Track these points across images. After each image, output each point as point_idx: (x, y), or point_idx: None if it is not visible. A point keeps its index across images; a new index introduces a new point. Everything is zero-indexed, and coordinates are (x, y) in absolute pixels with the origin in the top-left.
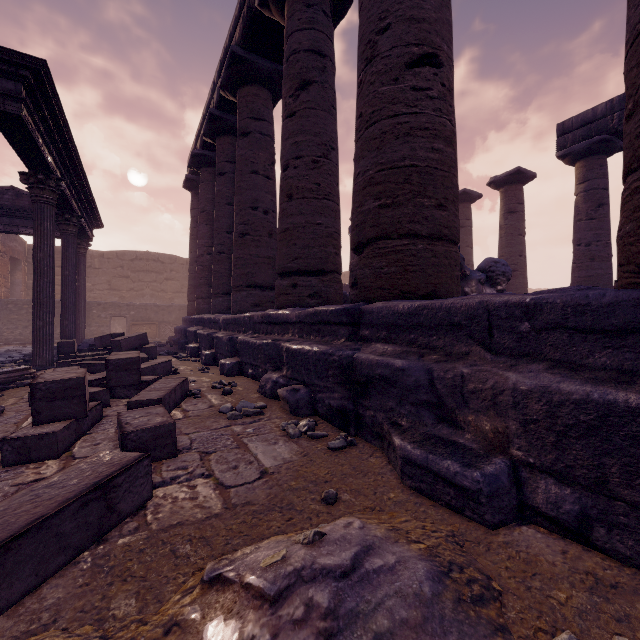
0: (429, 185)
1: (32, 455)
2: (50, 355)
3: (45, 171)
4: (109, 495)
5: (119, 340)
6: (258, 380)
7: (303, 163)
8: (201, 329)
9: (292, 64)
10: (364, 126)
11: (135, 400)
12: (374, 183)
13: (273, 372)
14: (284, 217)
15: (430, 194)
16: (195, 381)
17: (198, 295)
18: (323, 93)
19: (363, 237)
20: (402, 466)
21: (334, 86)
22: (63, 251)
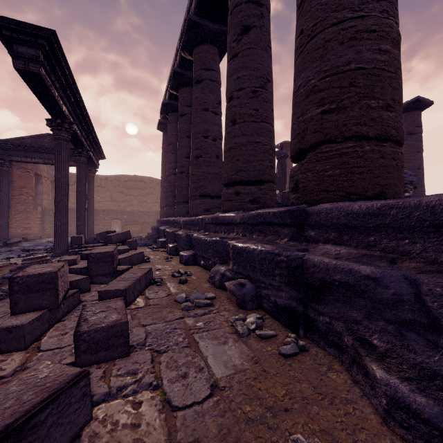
0: (376, 86)
1: (2, 346)
2: (65, 246)
3: (62, 117)
4: (24, 440)
5: (110, 236)
6: (208, 270)
7: (244, 93)
8: (168, 228)
9: (235, 15)
10: (305, 41)
11: (104, 290)
12: (317, 91)
13: (221, 265)
14: (229, 138)
15: (377, 95)
16: (160, 269)
17: (166, 204)
18: (261, 35)
19: (305, 143)
20: (387, 406)
21: (269, 30)
22: (77, 174)
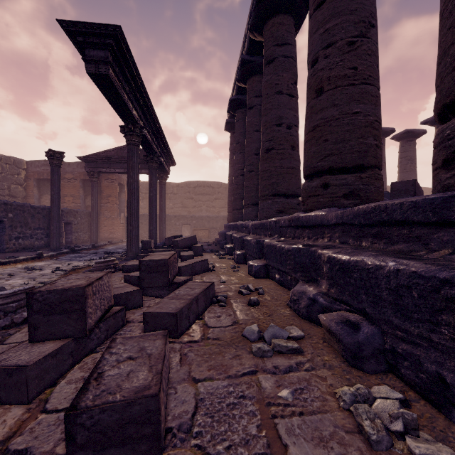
0: None
1: (1, 394)
2: (136, 250)
3: (133, 122)
4: None
5: (177, 240)
6: (286, 287)
7: (336, 49)
8: (235, 233)
9: None
10: None
11: (150, 312)
12: None
13: (306, 283)
14: (312, 114)
15: None
16: (224, 282)
17: (234, 207)
18: None
19: None
20: None
21: None
22: (149, 180)
